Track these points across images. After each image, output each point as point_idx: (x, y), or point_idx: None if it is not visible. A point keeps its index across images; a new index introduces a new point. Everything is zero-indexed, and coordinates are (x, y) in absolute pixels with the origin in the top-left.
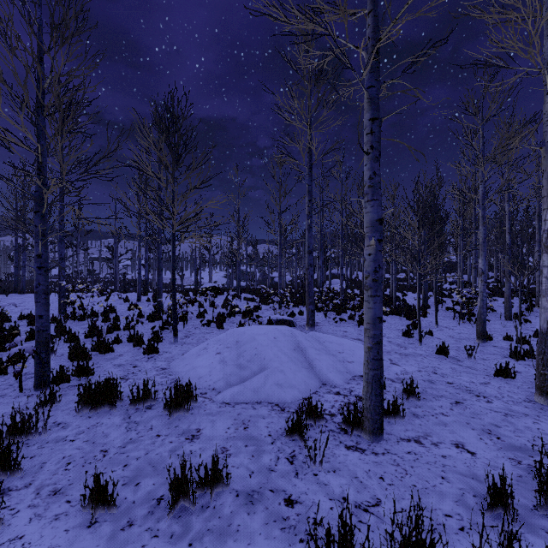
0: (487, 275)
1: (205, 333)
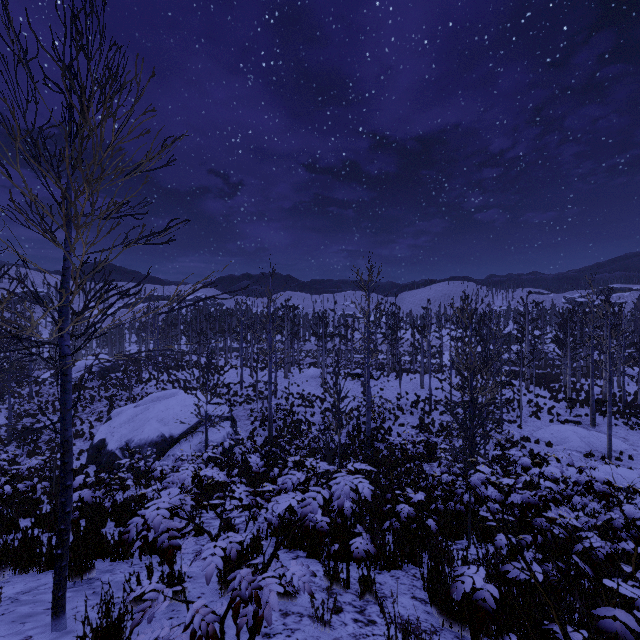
0: None
1: (533, 421)
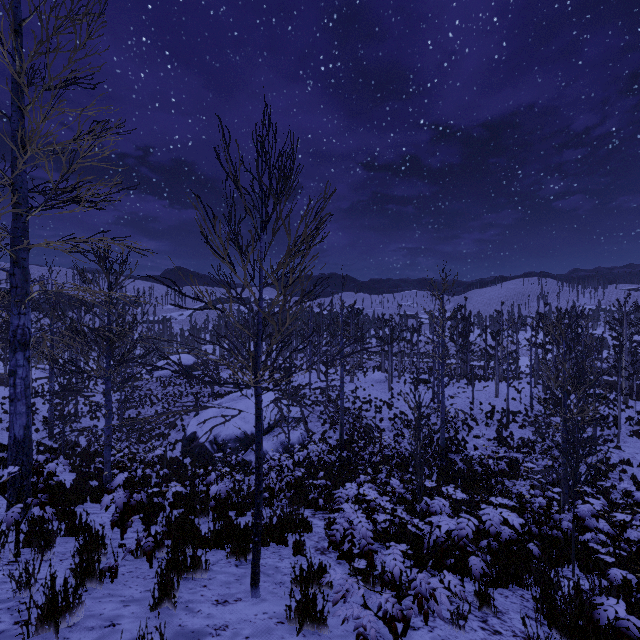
0: None
1: (634, 442)
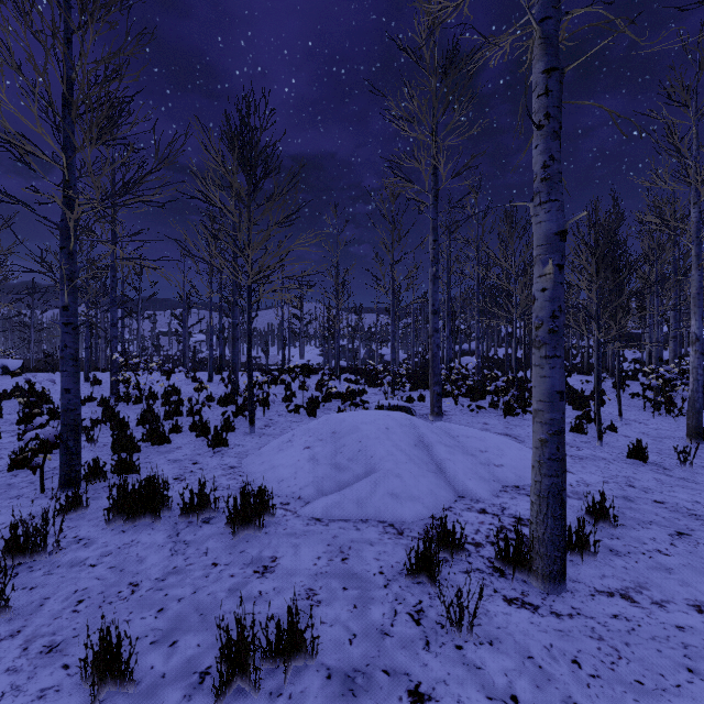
0: (686, 351)
1: (292, 422)
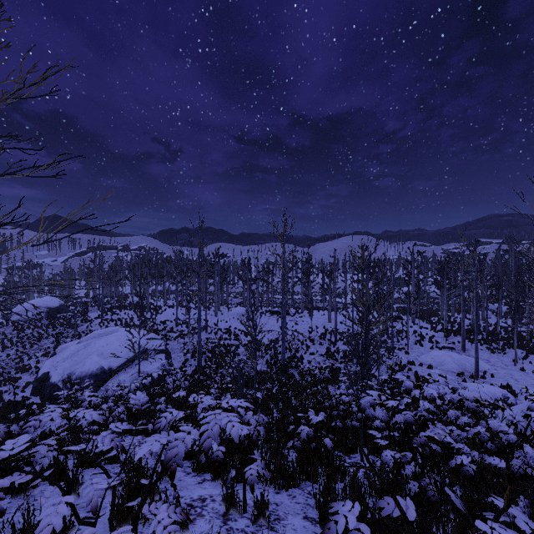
0: None
1: (417, 348)
